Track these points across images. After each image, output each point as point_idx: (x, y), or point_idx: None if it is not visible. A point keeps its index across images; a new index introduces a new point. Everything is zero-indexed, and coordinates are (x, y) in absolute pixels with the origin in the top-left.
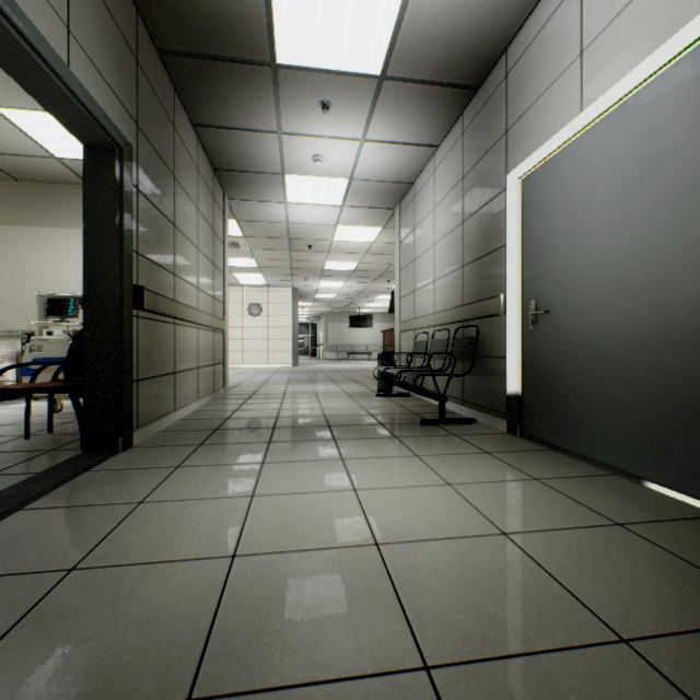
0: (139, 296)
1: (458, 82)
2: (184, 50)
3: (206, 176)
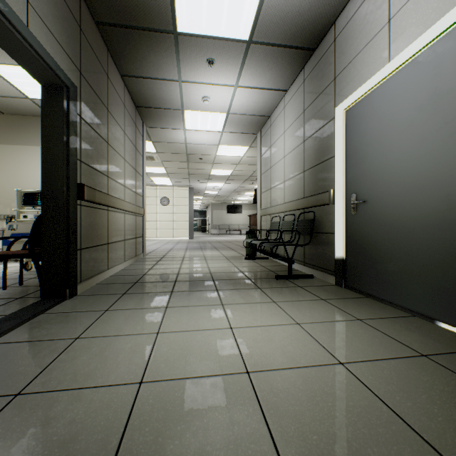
0: (81, 191)
1: (301, 45)
2: (113, 22)
3: (130, 111)
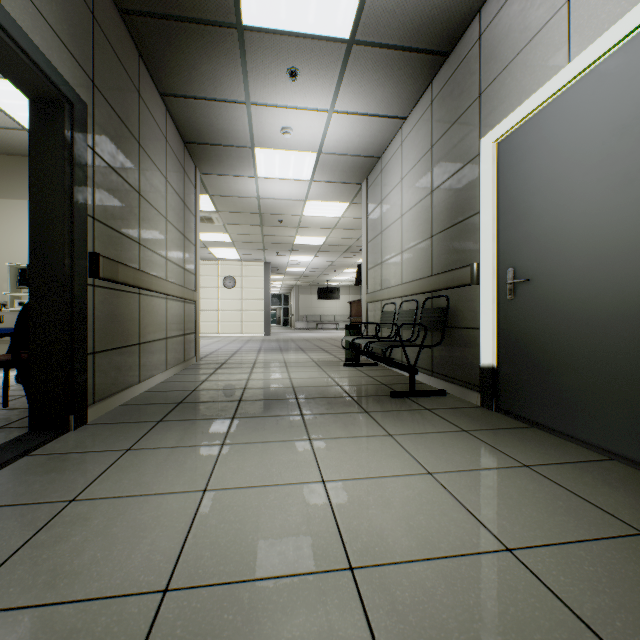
0: (94, 264)
1: (429, 47)
2: (146, 10)
3: (175, 148)
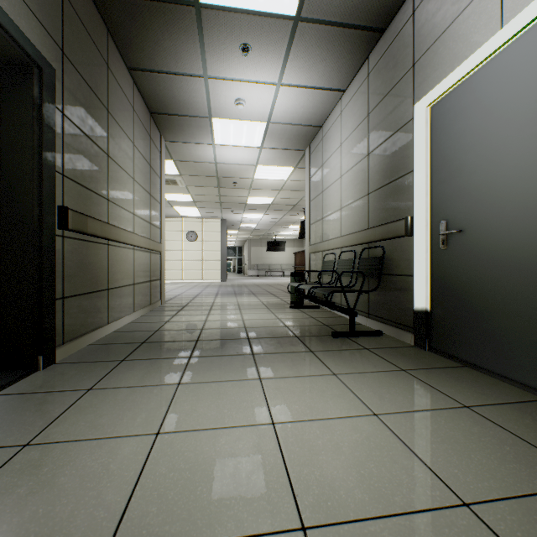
0: (63, 217)
1: (366, 24)
2: None
3: (142, 117)
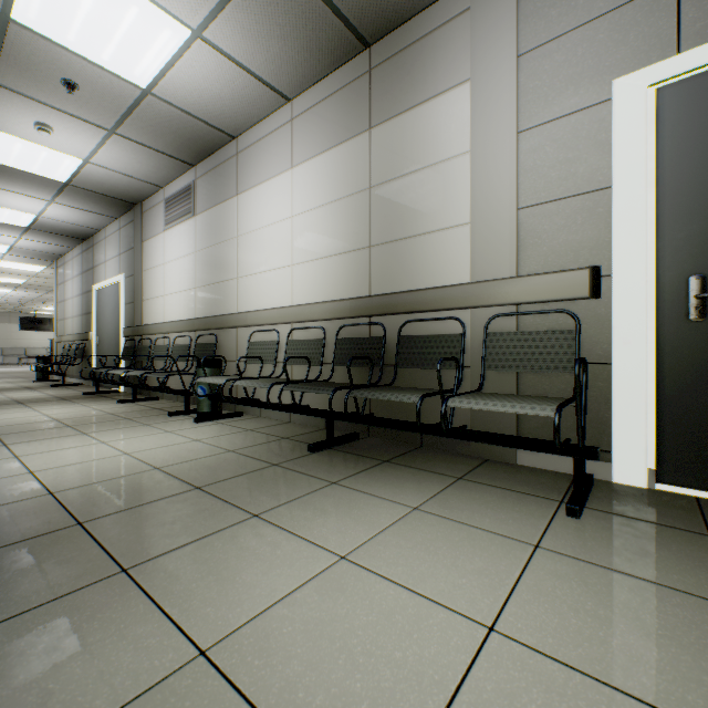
0: None
1: (75, 237)
2: None
3: None
